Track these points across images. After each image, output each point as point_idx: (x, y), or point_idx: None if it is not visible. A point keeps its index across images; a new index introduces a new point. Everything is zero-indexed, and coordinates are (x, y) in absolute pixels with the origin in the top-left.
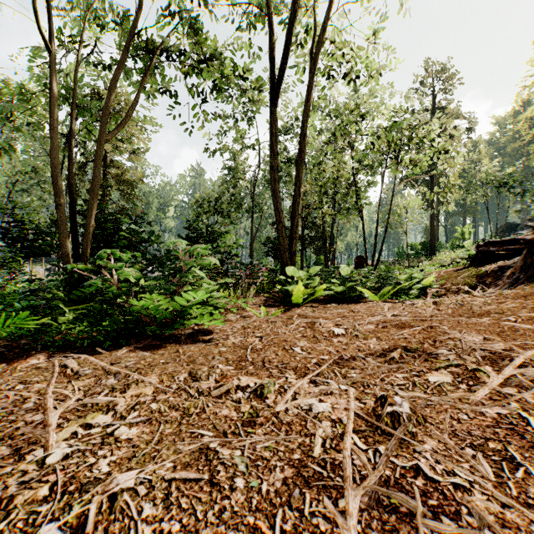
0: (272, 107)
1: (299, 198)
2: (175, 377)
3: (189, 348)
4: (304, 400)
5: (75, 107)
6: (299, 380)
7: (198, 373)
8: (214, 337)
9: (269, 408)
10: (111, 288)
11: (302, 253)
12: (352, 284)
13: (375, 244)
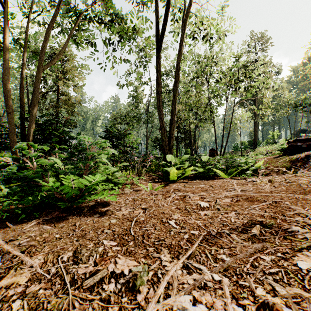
0: (157, 53)
1: (175, 112)
2: (60, 256)
3: (86, 221)
4: (177, 298)
5: (26, 49)
6: (173, 263)
7: (81, 252)
8: (109, 209)
9: (139, 309)
10: (28, 172)
11: (177, 147)
12: (210, 166)
13: (222, 141)
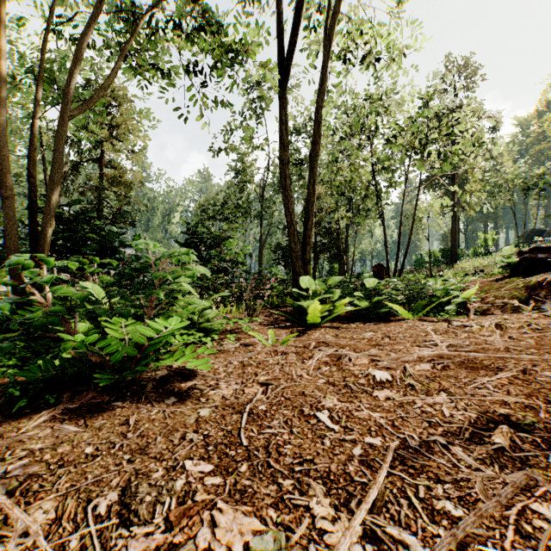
0: (282, 90)
1: (313, 198)
2: (91, 503)
3: (149, 412)
4: None
5: (39, 80)
6: (340, 522)
7: (138, 492)
8: (195, 385)
9: None
10: (34, 313)
11: (315, 261)
12: (380, 298)
13: (398, 251)
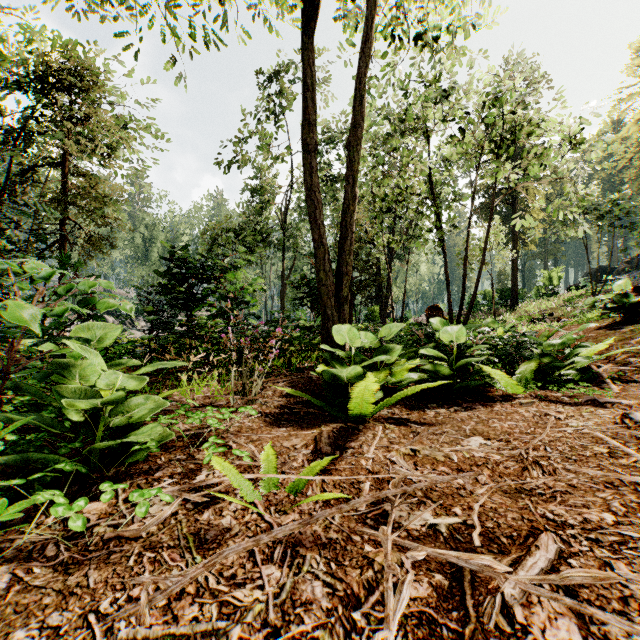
0: (306, 38)
1: (353, 206)
2: None
3: None
4: None
5: None
6: None
7: None
8: None
9: None
10: None
11: (351, 302)
12: (470, 360)
13: (464, 288)
